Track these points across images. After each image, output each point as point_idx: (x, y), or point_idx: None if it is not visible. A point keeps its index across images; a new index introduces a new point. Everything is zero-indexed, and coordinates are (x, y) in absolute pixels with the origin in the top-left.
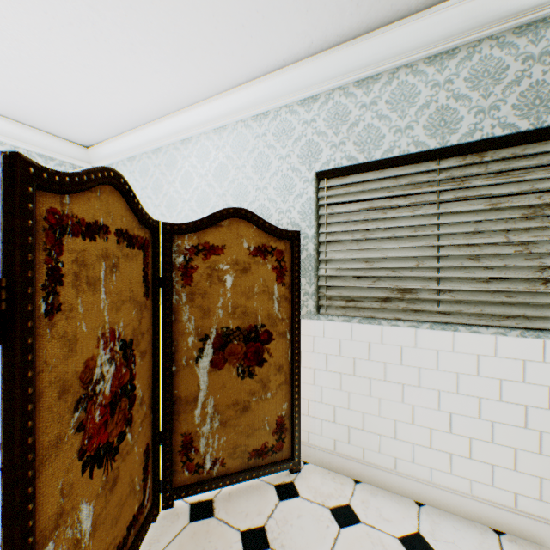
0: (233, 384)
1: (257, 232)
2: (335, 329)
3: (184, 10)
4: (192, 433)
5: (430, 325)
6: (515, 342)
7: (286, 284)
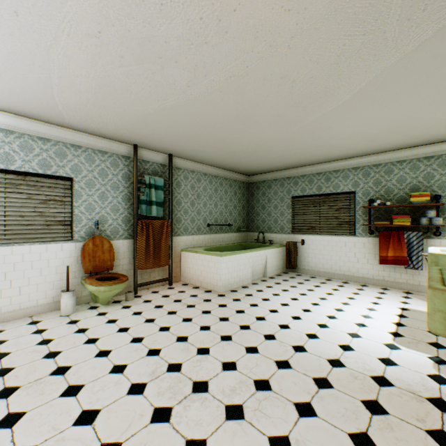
0: None
1: None
2: None
3: None
4: None
5: (2, 245)
6: (38, 247)
7: None
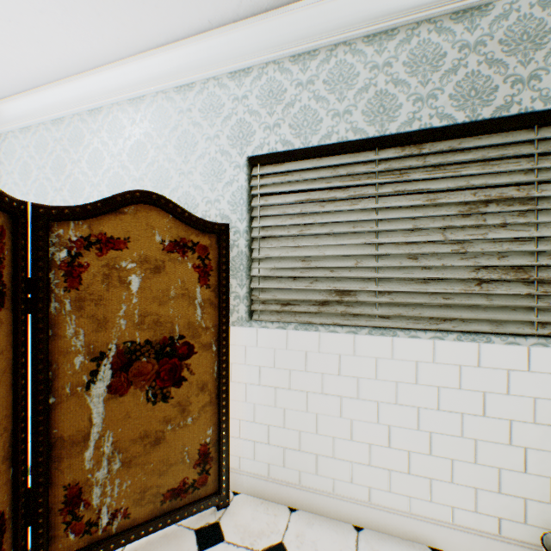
0: (141, 412)
1: (174, 223)
2: (269, 337)
3: None
4: (81, 483)
5: (369, 330)
6: (452, 346)
7: (212, 285)
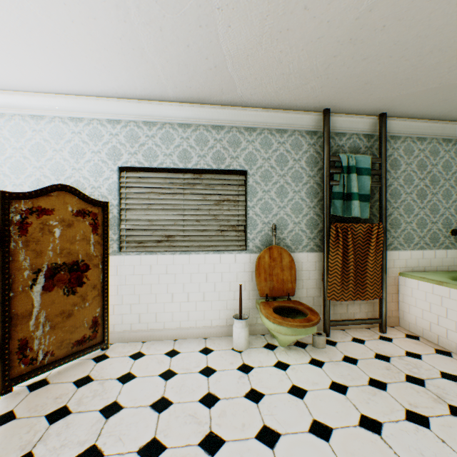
0: (61, 300)
1: (79, 201)
2: (132, 260)
3: (24, 49)
4: (28, 338)
5: (180, 252)
6: (212, 256)
7: (100, 234)
